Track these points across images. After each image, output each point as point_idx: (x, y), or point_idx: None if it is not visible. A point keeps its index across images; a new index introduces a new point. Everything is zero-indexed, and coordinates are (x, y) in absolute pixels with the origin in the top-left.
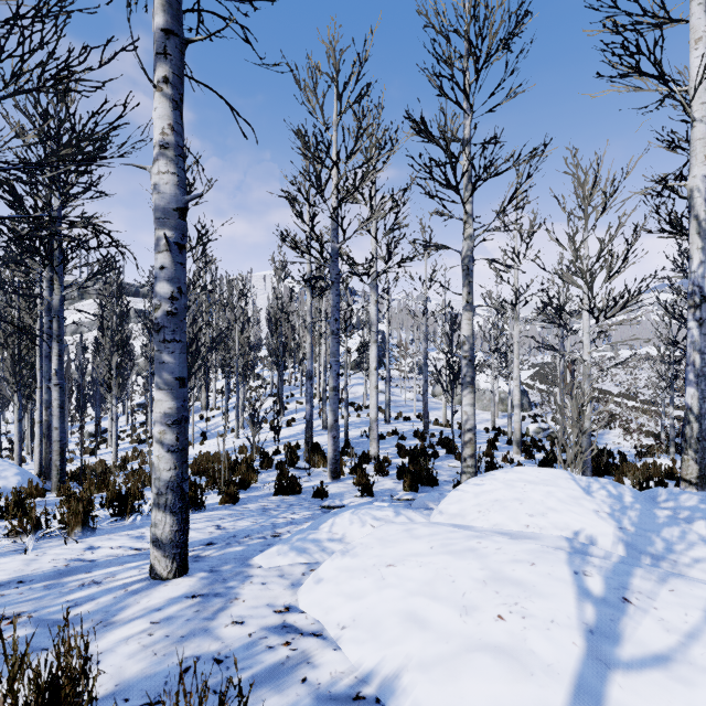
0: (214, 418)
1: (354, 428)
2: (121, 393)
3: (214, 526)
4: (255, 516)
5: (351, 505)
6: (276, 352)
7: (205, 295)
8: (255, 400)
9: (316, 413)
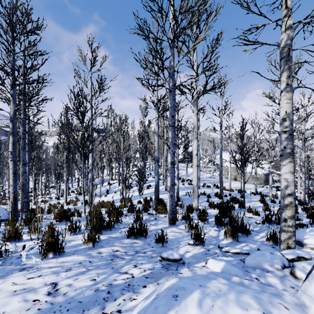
0: (114, 184)
1: (181, 190)
2: (68, 170)
3: (50, 286)
4: (99, 268)
5: (187, 257)
6: (142, 152)
7: (111, 127)
8: (133, 176)
9: (161, 182)
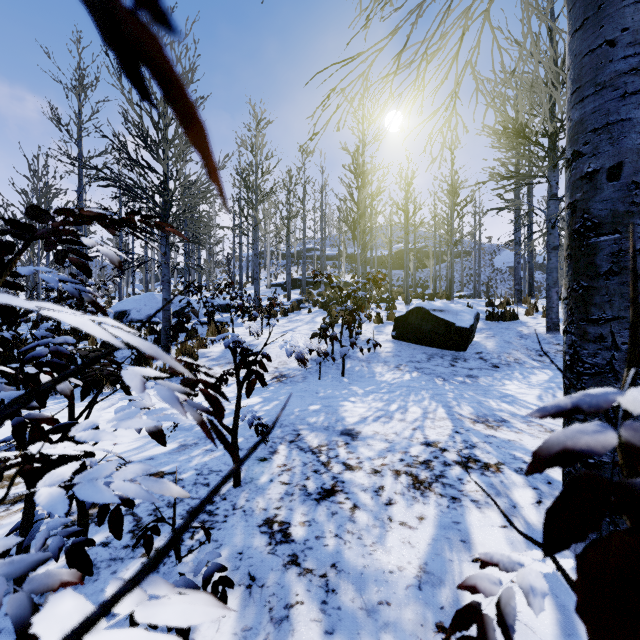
0: None
1: None
2: None
3: None
4: None
5: None
6: None
7: None
8: None
9: None
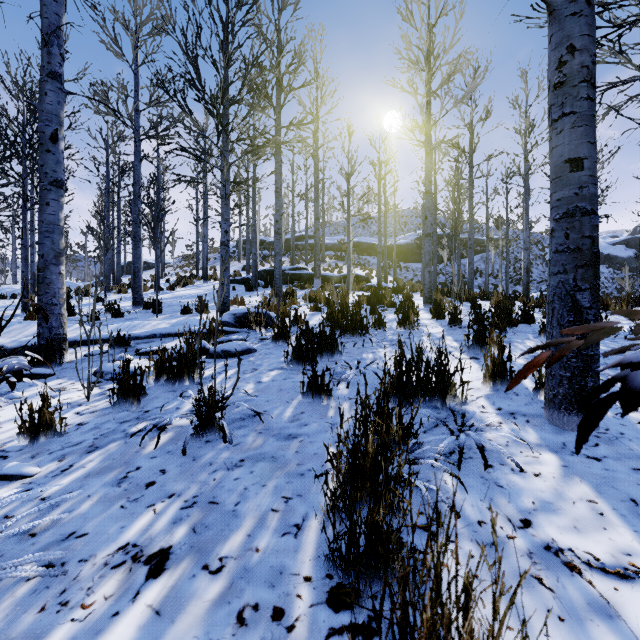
0: None
1: None
2: None
3: None
4: None
5: None
6: None
7: None
8: None
9: None
